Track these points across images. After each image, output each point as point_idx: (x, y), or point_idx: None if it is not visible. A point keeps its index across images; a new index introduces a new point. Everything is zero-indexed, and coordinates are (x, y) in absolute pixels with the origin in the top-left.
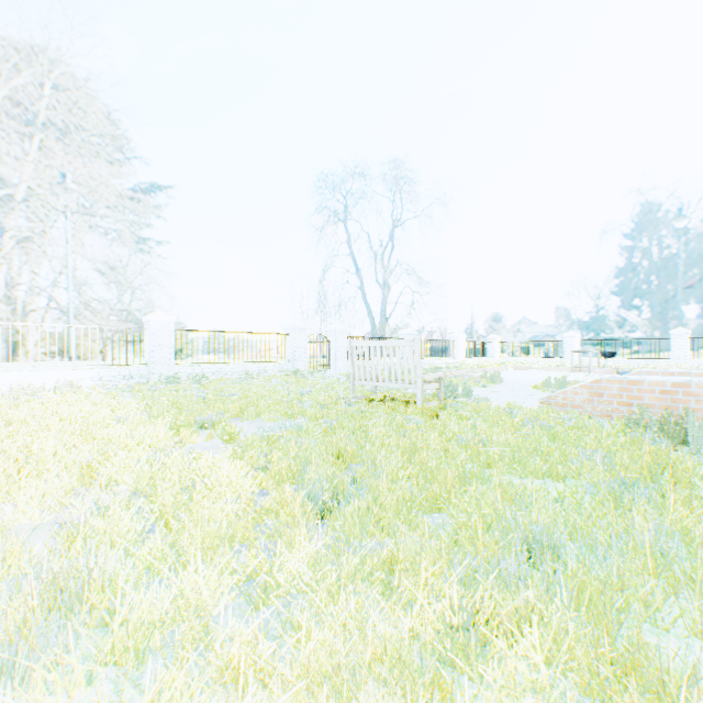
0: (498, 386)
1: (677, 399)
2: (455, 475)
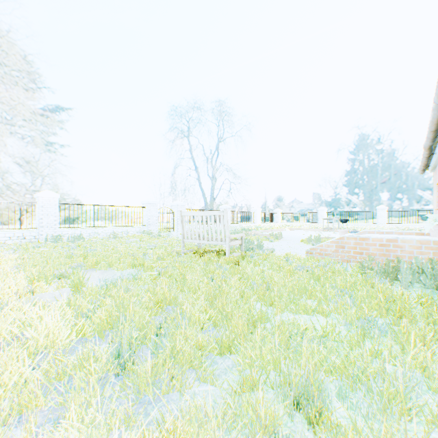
0: (280, 240)
1: (389, 249)
2: (245, 317)
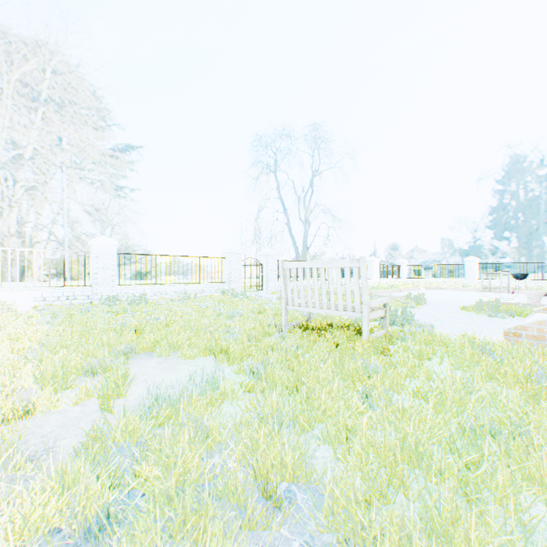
0: (423, 306)
1: None
2: None
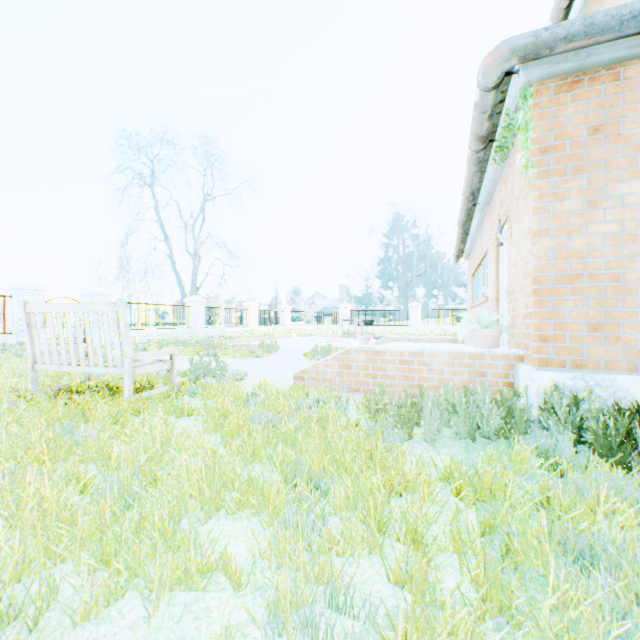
0: (273, 355)
1: (413, 368)
2: None
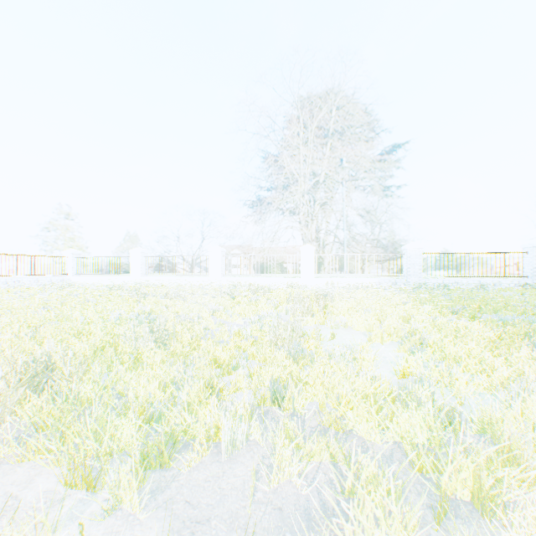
0: None
1: None
2: None
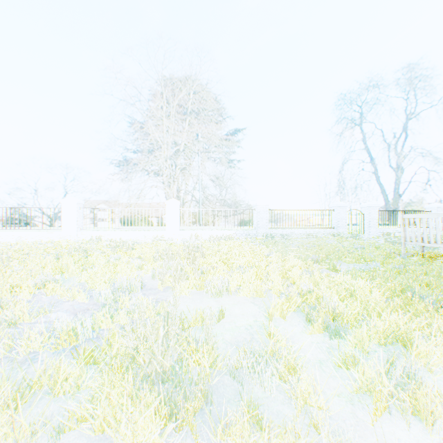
0: None
1: None
2: None
